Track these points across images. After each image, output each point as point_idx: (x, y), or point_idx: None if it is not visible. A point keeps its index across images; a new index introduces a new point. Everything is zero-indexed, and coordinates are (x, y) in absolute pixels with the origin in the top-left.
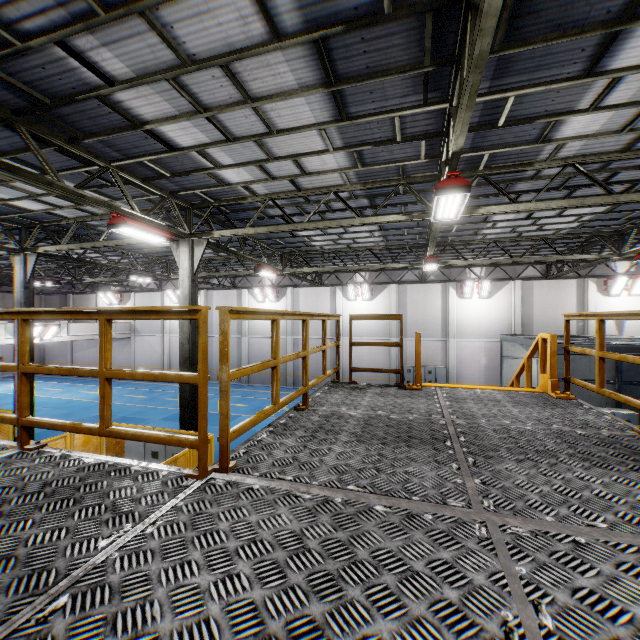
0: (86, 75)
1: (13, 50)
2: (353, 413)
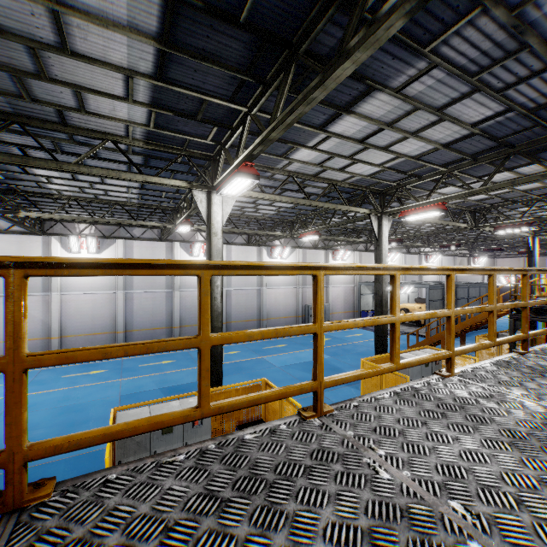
0: None
1: None
2: None
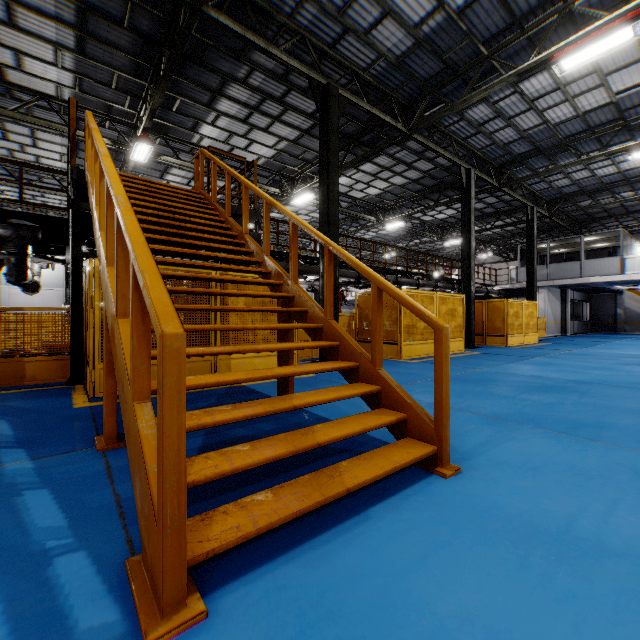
0: None
1: None
2: None
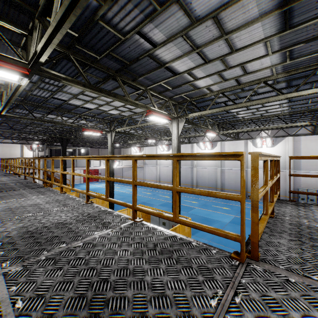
0: (145, 45)
1: (120, 42)
2: (317, 225)
